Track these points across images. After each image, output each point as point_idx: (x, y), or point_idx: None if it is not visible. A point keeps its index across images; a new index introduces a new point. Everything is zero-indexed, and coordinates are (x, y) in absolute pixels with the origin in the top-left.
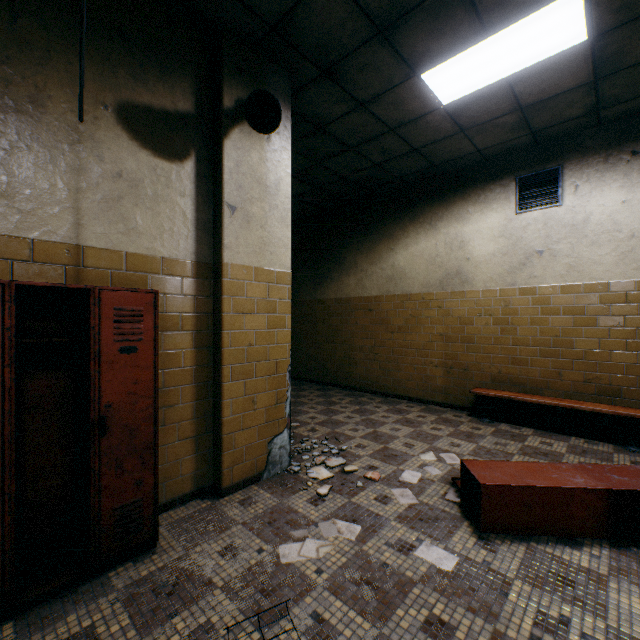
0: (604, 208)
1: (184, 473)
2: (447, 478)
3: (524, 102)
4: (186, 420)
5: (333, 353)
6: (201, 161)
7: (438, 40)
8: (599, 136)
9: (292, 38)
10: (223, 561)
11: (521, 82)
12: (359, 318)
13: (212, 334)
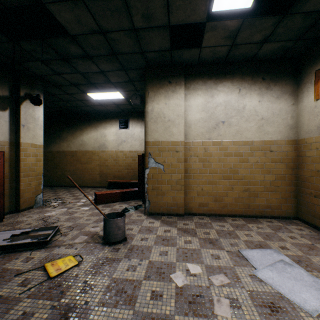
0: (137, 132)
1: (6, 206)
2: (93, 199)
3: (116, 104)
4: (7, 190)
5: (56, 173)
6: (11, 110)
7: (90, 90)
8: (136, 114)
9: (45, 79)
10: (29, 218)
11: (114, 100)
12: (68, 159)
13: (15, 163)
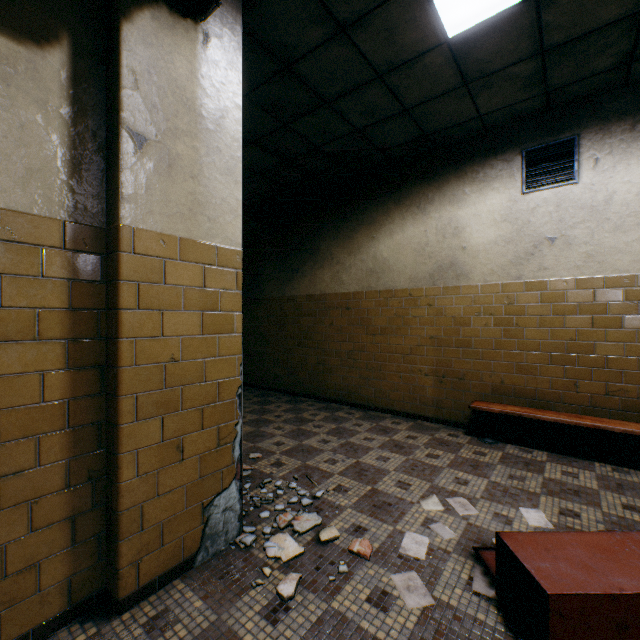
0: (631, 185)
1: (45, 585)
2: (466, 545)
3: (549, 41)
4: (50, 493)
5: (305, 358)
6: (82, 55)
7: None
8: (625, 99)
9: None
10: None
11: (553, 5)
12: (335, 318)
13: (105, 343)
